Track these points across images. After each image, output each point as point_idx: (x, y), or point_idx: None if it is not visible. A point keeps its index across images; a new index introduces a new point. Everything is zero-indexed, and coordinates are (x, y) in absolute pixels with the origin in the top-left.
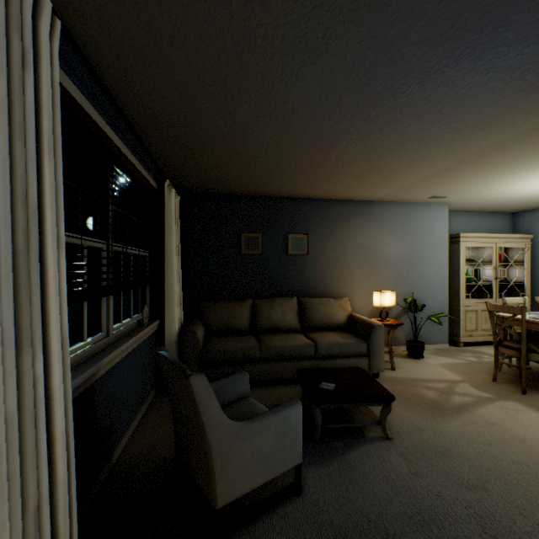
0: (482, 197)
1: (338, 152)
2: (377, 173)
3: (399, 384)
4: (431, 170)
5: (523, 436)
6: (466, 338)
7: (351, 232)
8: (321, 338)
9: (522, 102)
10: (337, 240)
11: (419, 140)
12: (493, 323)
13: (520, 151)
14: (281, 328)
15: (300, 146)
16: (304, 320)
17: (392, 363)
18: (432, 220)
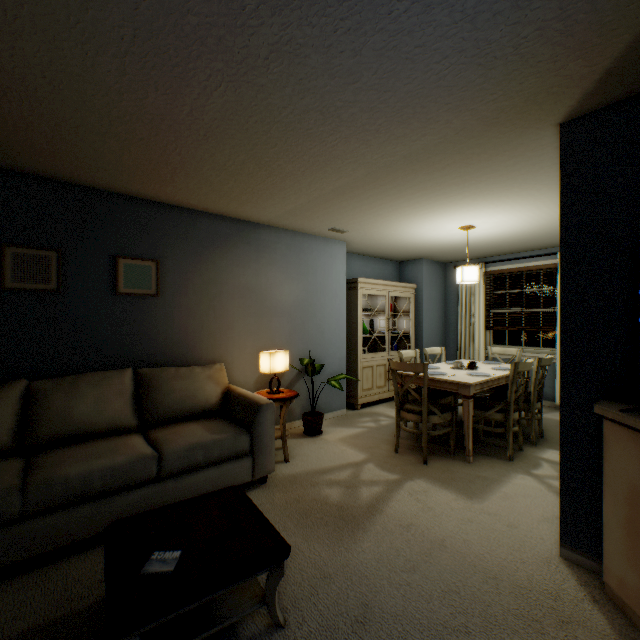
0: (379, 237)
1: (193, 98)
2: (265, 171)
3: (296, 487)
4: (335, 184)
5: (441, 536)
6: (364, 399)
7: (231, 265)
8: (173, 440)
9: (457, 80)
10: (209, 275)
11: (326, 115)
12: (396, 384)
13: (429, 175)
14: (95, 431)
15: (102, 52)
16: (146, 408)
17: (285, 452)
18: (331, 259)
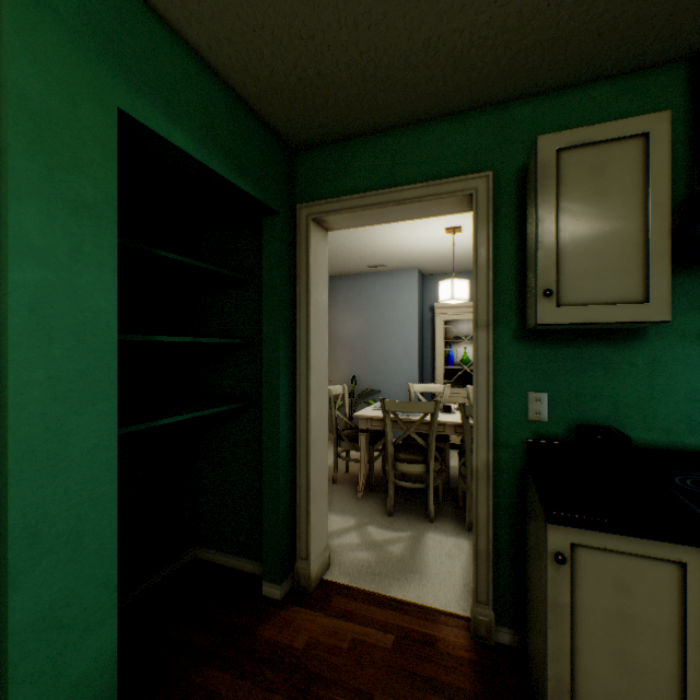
0: (426, 259)
1: None
2: None
3: None
4: None
5: None
6: None
7: None
8: None
9: None
10: None
11: None
12: (345, 409)
13: None
14: None
15: None
16: None
17: None
18: (396, 290)
